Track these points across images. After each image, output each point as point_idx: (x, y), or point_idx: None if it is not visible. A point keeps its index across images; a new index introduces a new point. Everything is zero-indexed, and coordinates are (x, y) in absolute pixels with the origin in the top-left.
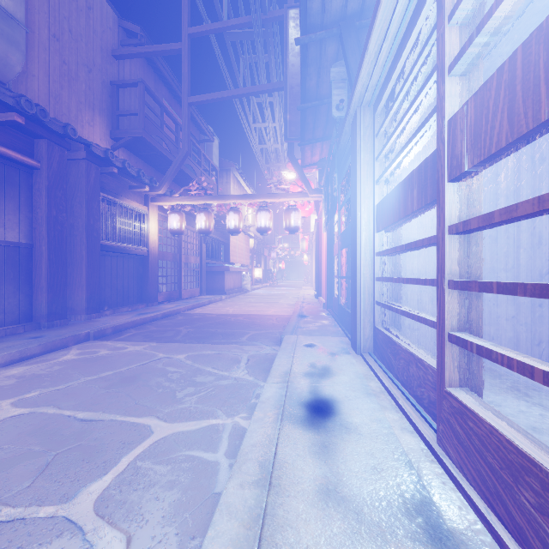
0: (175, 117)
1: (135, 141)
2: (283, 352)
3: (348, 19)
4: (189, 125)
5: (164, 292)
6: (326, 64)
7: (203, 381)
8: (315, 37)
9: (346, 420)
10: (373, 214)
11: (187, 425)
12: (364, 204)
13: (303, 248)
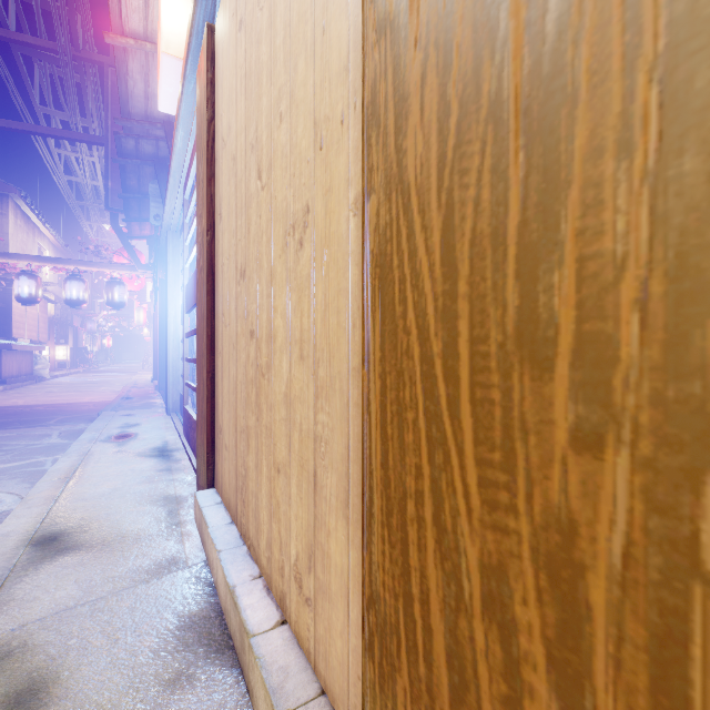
0: None
1: None
2: (100, 420)
3: (161, 159)
4: None
5: None
6: (146, 176)
7: (13, 448)
8: (132, 162)
9: (140, 437)
10: (179, 312)
11: (11, 464)
12: (172, 303)
13: (139, 320)
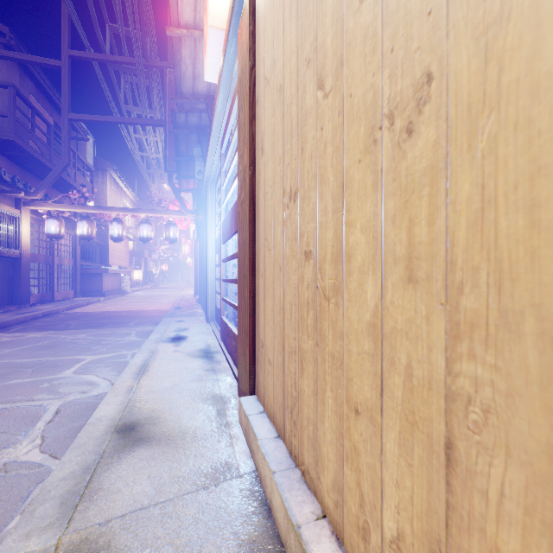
0: (43, 112)
1: (3, 141)
2: (161, 324)
3: (203, 127)
4: (69, 139)
5: (36, 294)
6: (192, 142)
7: (107, 343)
8: (182, 132)
9: (189, 340)
10: (215, 243)
11: (106, 355)
12: (210, 237)
13: (185, 251)
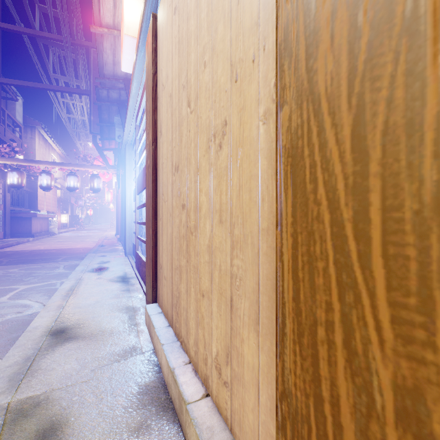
0: None
1: None
2: (87, 259)
3: (122, 101)
4: (0, 100)
5: None
6: (113, 112)
7: (38, 275)
8: (105, 104)
9: (110, 270)
10: (133, 194)
11: (37, 284)
12: (128, 189)
13: (108, 199)
